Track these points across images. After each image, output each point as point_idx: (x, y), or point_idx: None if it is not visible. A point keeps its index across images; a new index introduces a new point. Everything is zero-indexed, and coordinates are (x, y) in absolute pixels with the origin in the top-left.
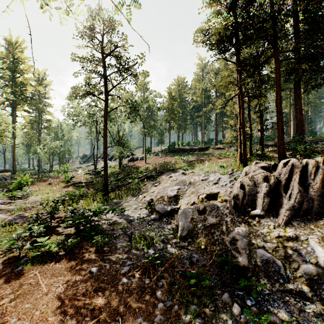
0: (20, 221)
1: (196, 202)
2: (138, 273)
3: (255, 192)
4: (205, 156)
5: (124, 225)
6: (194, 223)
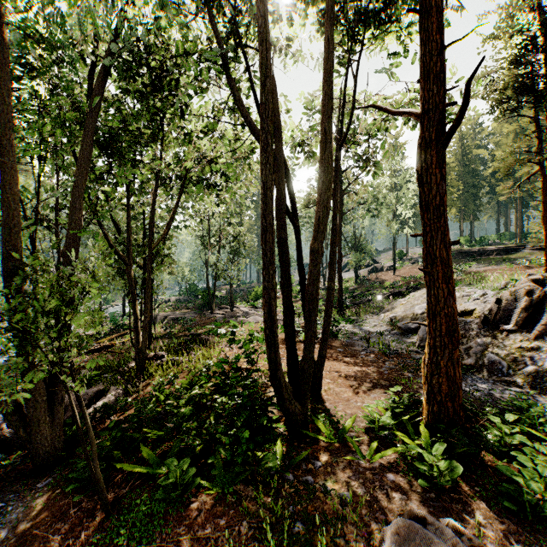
0: None
1: None
2: (373, 355)
3: (512, 307)
4: (503, 264)
5: (362, 335)
6: None
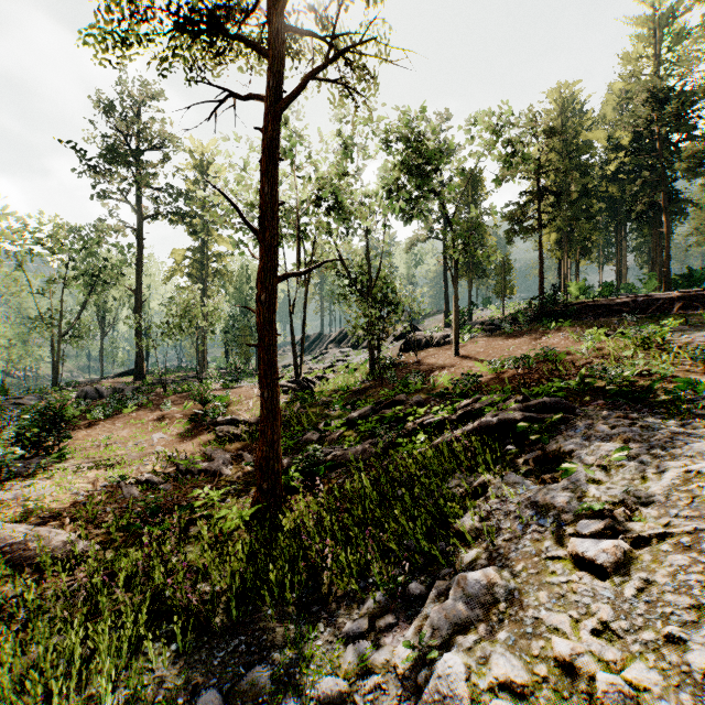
0: None
1: None
2: None
3: None
4: None
5: None
6: None
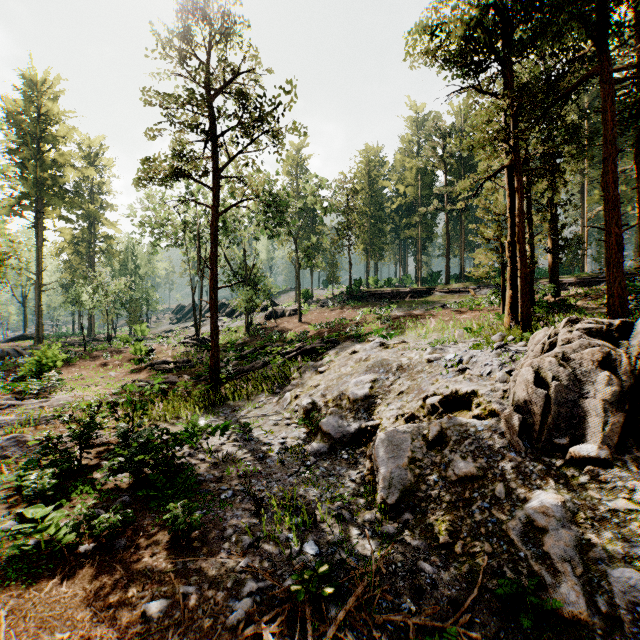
0: (15, 454)
1: (417, 415)
2: (274, 629)
3: (576, 395)
4: (427, 308)
5: (247, 467)
6: (416, 471)
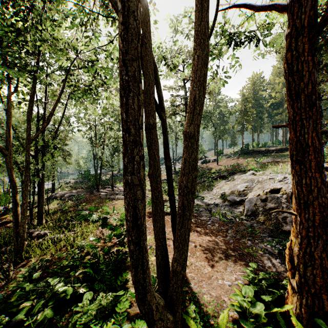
0: None
1: (260, 195)
2: (217, 224)
3: None
4: (282, 158)
5: (204, 206)
6: (256, 207)
